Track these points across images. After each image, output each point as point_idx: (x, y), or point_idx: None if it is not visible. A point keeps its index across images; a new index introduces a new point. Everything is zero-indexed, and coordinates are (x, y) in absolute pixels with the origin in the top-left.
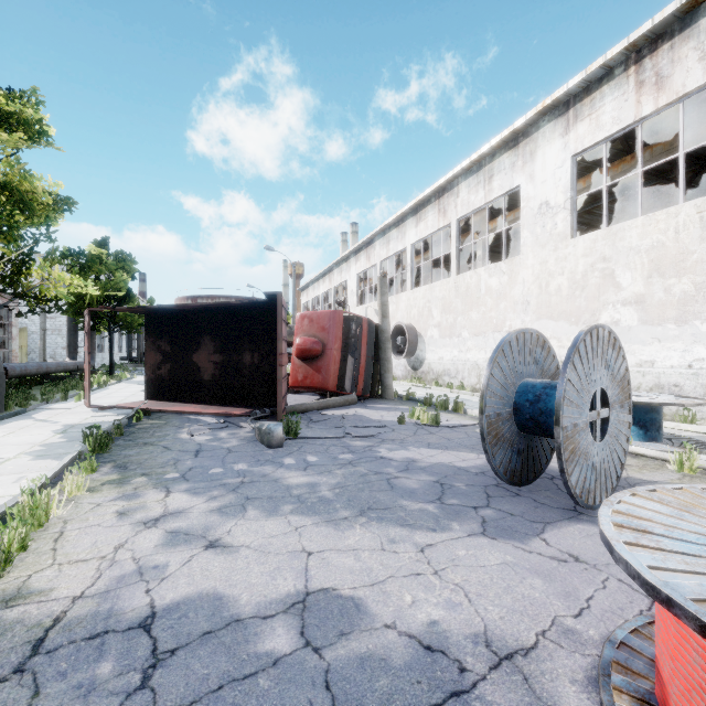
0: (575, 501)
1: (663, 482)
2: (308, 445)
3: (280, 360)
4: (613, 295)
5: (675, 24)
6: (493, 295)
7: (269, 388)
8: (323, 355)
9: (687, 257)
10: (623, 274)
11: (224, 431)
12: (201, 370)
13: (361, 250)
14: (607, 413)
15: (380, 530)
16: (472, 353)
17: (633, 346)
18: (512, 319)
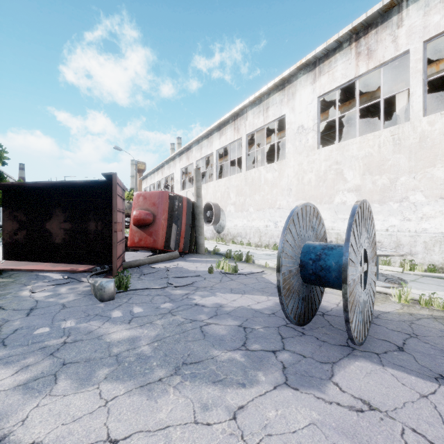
0: (353, 342)
1: (394, 312)
2: (136, 296)
3: (115, 227)
4: (342, 185)
5: (378, 18)
6: (269, 184)
7: (110, 249)
8: (154, 223)
9: (385, 163)
10: (348, 172)
11: (65, 287)
12: (53, 235)
13: (183, 153)
14: (366, 267)
15: (193, 392)
16: (256, 222)
17: None
18: (281, 200)
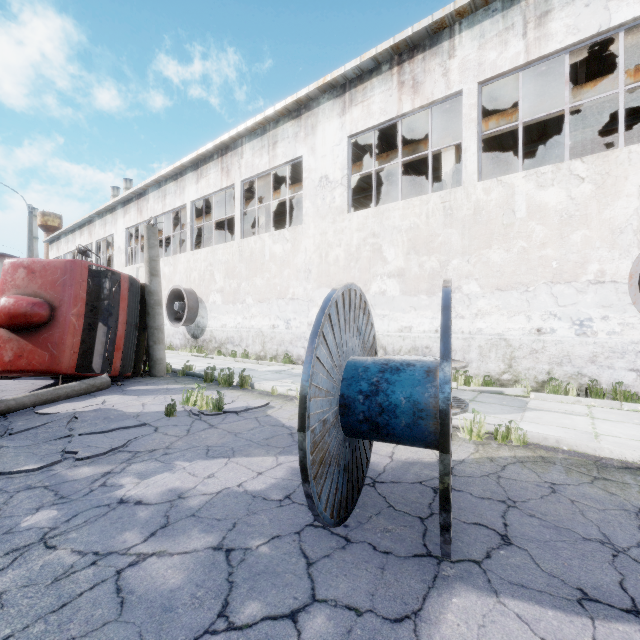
0: (446, 557)
1: (470, 460)
2: None
3: None
4: (381, 267)
5: (427, 40)
6: (277, 261)
7: None
8: (52, 323)
9: (435, 239)
10: (389, 249)
11: None
12: None
13: (131, 202)
14: None
15: None
16: (257, 320)
17: (396, 314)
18: (295, 286)
